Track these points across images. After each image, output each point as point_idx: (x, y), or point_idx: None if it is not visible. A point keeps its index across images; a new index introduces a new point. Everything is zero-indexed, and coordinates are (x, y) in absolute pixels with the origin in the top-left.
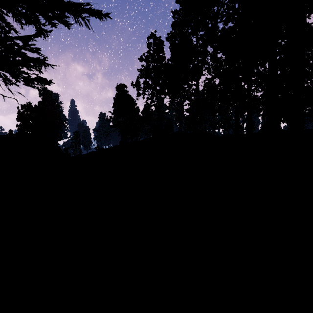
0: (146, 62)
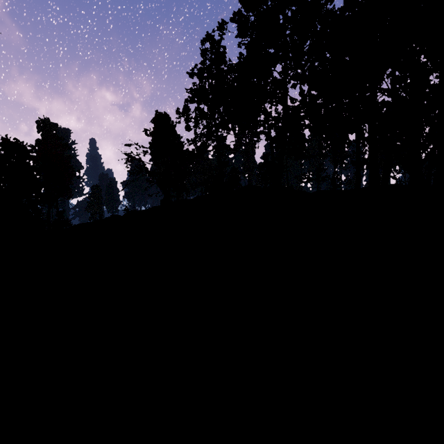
0: (199, 78)
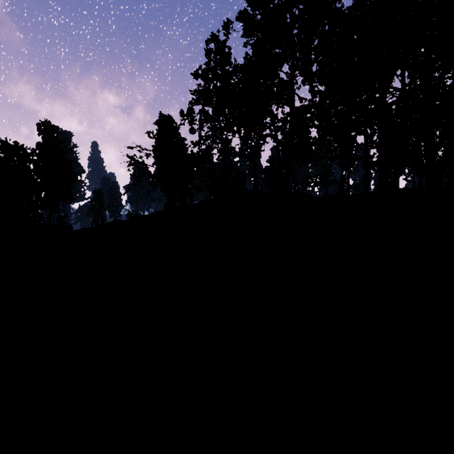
0: (204, 79)
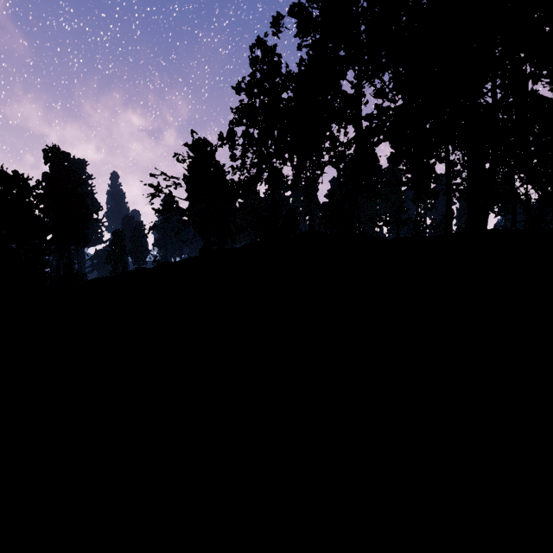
0: (248, 95)
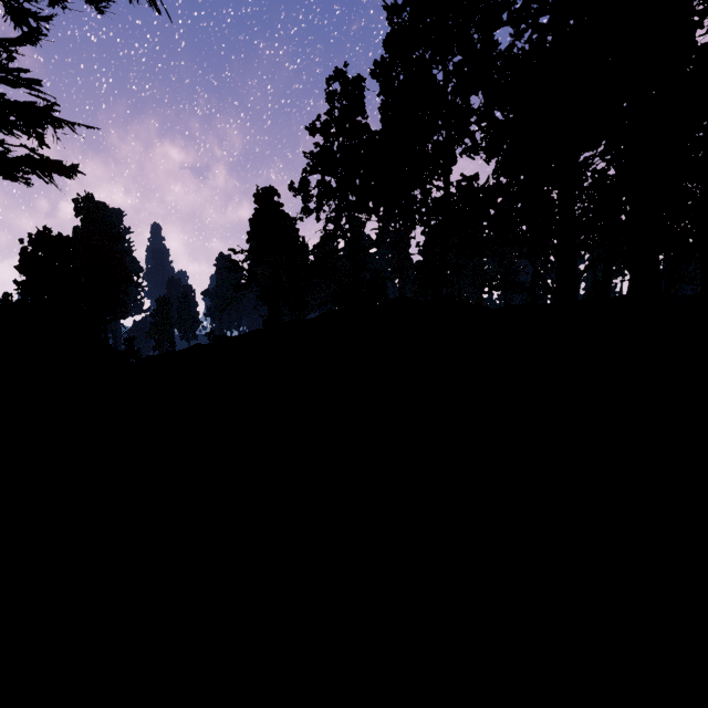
0: (324, 136)
